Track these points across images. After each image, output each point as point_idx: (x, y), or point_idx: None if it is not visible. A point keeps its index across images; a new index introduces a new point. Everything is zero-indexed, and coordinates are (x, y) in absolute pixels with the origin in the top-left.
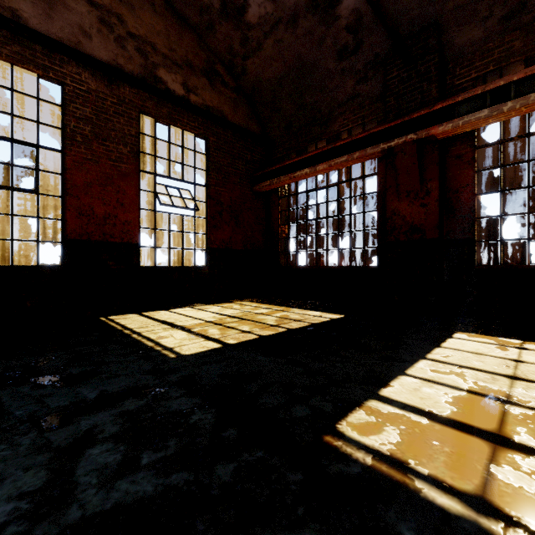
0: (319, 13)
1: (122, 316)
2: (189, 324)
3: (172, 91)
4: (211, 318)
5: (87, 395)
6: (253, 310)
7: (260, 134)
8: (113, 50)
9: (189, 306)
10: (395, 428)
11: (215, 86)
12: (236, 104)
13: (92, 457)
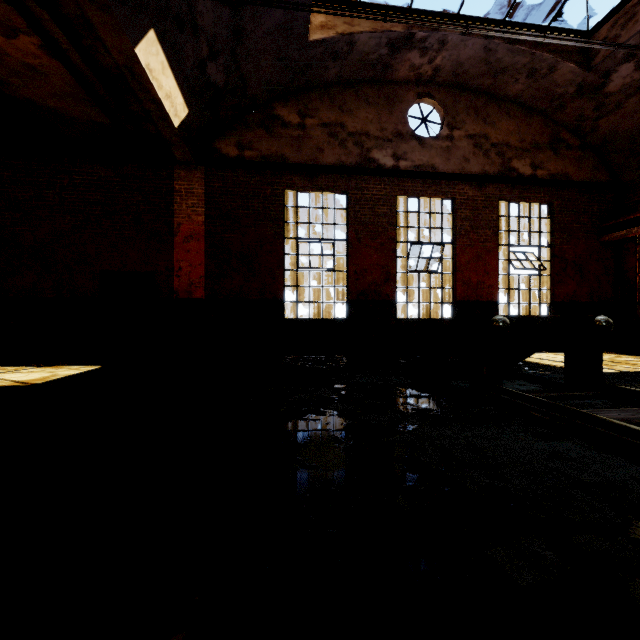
0: None
1: None
2: None
3: (522, 174)
4: None
5: None
6: (617, 358)
7: (608, 181)
8: (481, 163)
9: (539, 352)
10: None
11: (559, 153)
12: (580, 161)
13: None
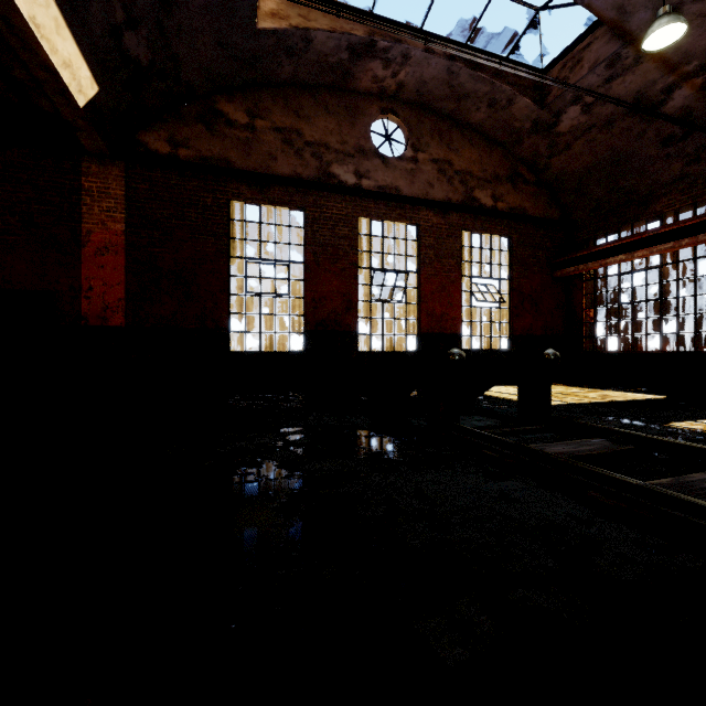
0: (639, 115)
1: None
2: None
3: (484, 205)
4: None
5: None
6: (567, 390)
7: (560, 218)
8: (445, 189)
9: (499, 385)
10: (702, 426)
11: (517, 187)
12: (536, 197)
13: None
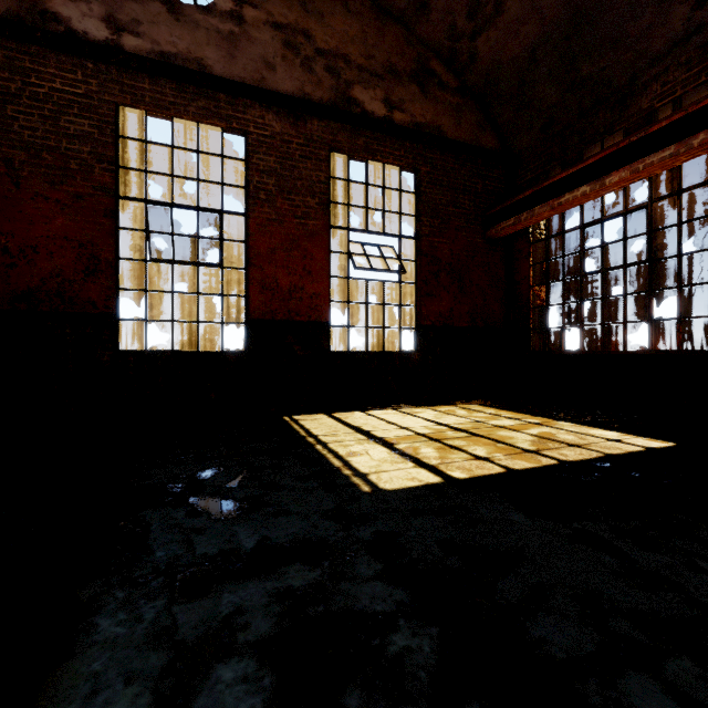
0: None
1: (308, 416)
2: (391, 436)
3: (370, 113)
4: (423, 429)
5: (243, 542)
6: (489, 420)
7: (497, 149)
8: (299, 78)
9: (392, 407)
10: None
11: (428, 93)
12: (459, 111)
13: (219, 688)
